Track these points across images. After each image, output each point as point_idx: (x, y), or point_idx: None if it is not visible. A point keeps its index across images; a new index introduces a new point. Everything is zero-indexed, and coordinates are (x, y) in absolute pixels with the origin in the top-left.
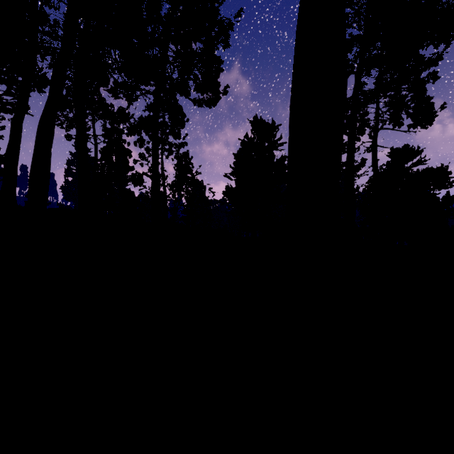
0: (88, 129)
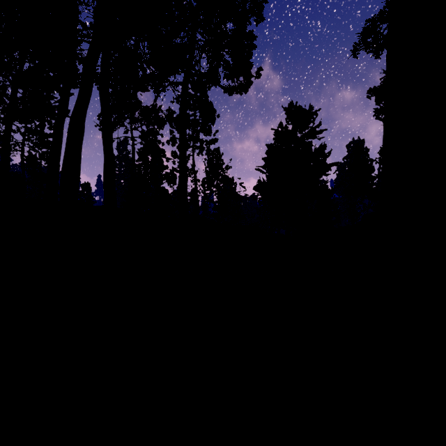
0: (126, 132)
